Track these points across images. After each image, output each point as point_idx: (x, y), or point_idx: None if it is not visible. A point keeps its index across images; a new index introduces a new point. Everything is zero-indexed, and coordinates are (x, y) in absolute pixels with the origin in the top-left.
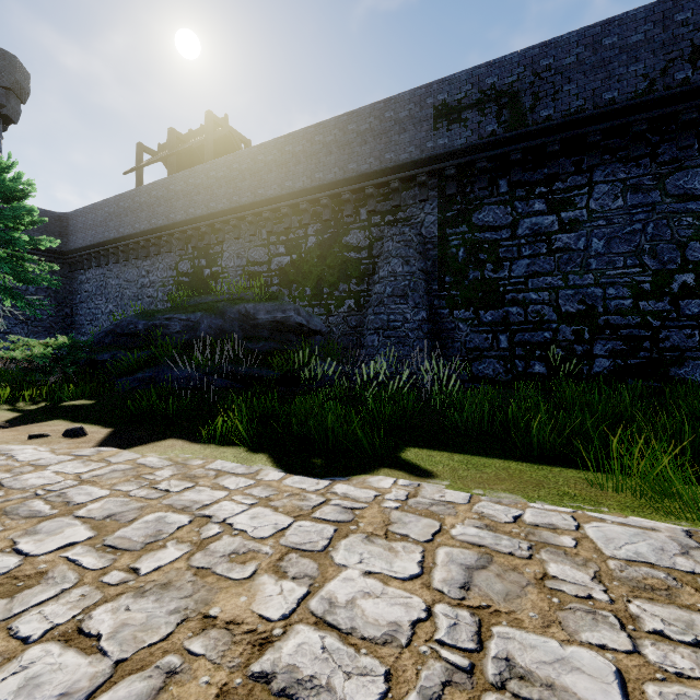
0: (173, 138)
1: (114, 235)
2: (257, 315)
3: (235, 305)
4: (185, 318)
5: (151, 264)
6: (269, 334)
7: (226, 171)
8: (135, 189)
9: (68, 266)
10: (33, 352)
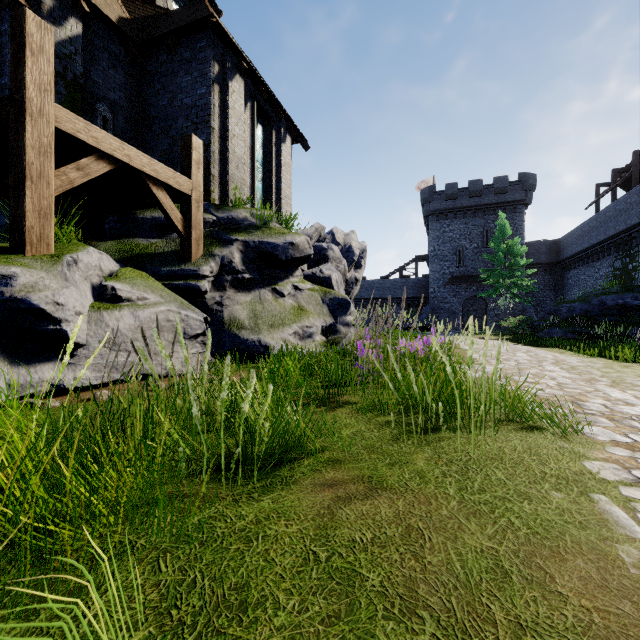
0: (614, 175)
1: (579, 249)
2: (606, 302)
3: (597, 297)
4: (569, 306)
5: (600, 264)
6: (616, 312)
7: (636, 197)
8: (589, 219)
9: (561, 269)
10: (511, 322)
